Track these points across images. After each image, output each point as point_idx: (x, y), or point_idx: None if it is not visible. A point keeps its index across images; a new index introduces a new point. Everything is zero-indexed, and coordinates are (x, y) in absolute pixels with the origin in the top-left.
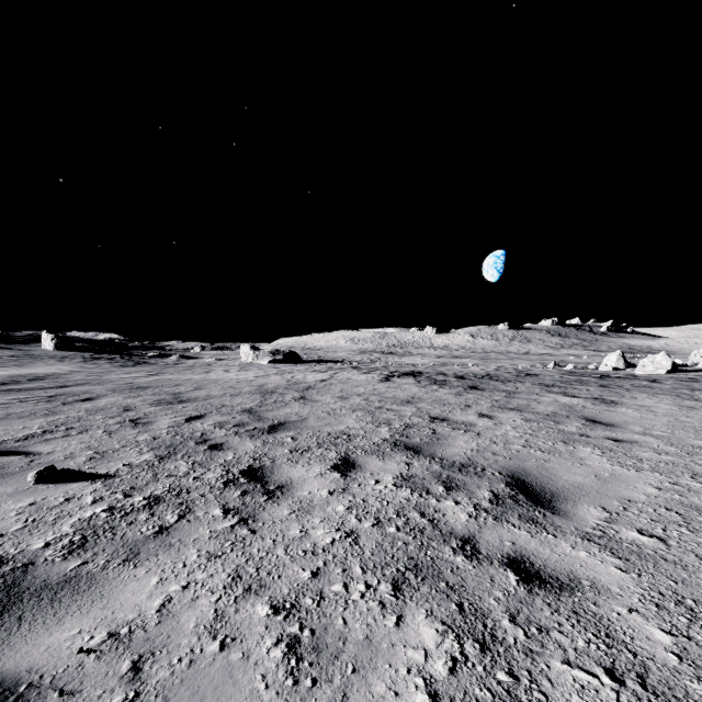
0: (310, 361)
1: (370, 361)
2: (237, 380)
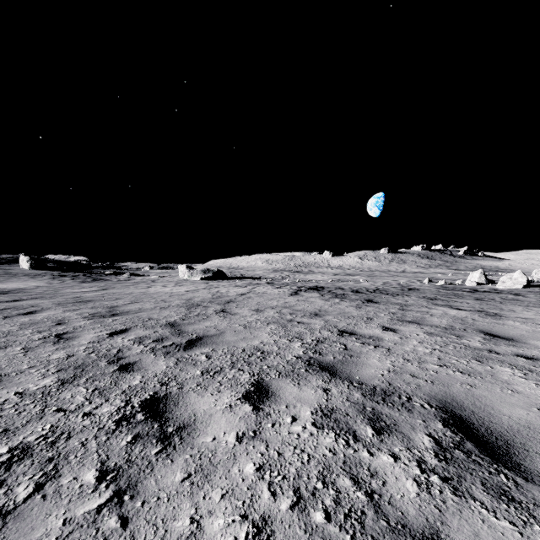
0: (234, 278)
1: (281, 278)
2: (170, 294)
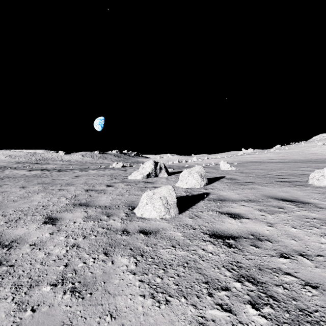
0: None
1: (23, 167)
2: None
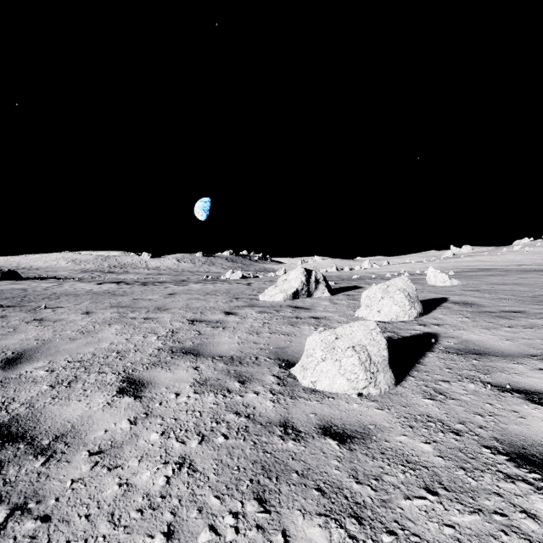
0: (32, 278)
1: (91, 277)
2: None
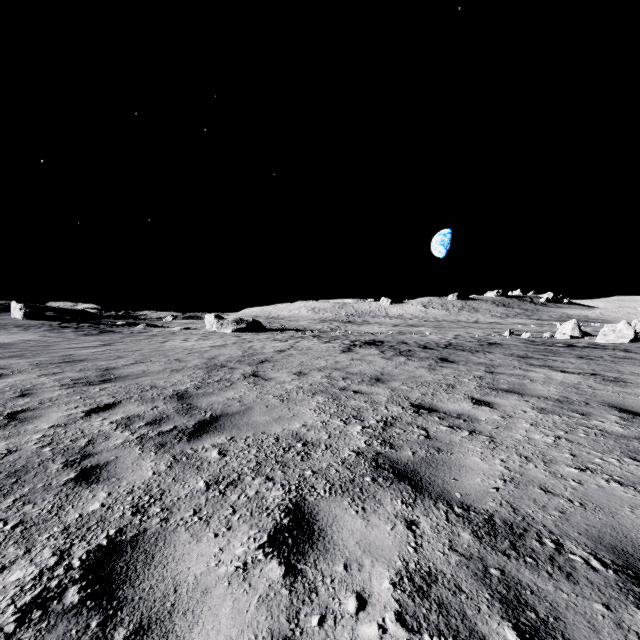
0: (273, 329)
1: (330, 329)
2: (190, 350)
